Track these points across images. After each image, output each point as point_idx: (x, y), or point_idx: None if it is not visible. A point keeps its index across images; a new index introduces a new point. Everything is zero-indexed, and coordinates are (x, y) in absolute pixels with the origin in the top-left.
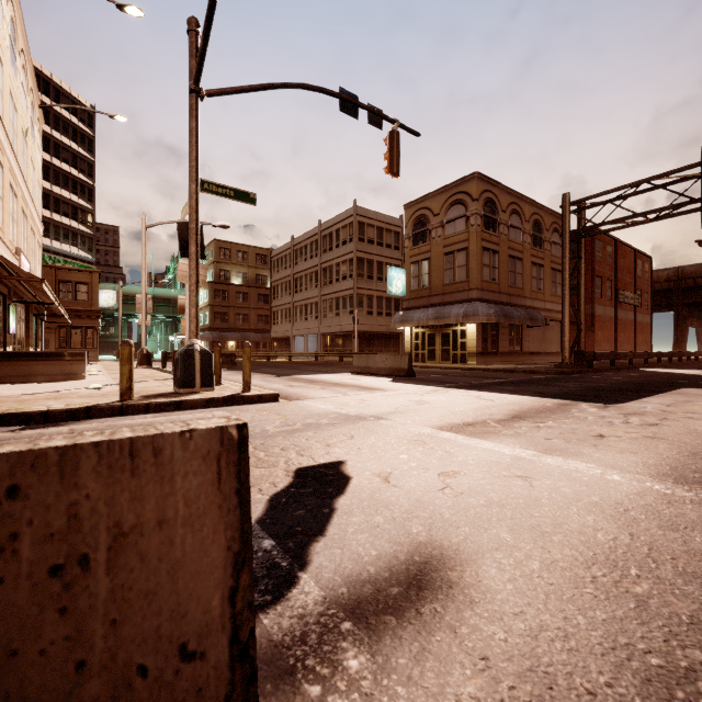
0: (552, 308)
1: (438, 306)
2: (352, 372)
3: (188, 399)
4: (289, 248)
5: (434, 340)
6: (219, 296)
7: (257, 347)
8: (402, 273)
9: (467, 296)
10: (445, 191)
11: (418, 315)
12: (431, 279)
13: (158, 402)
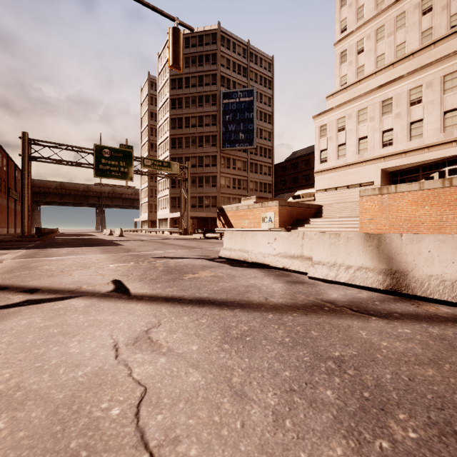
0: None
1: None
2: None
3: None
4: None
5: None
6: None
7: None
8: None
9: None
10: None
11: None
12: None
13: None
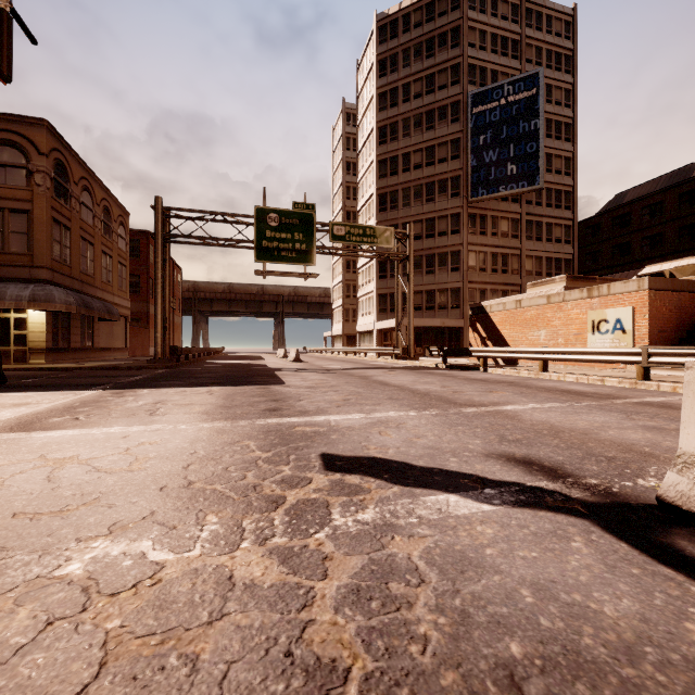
0: (120, 303)
1: None
2: None
3: None
4: None
5: None
6: None
7: None
8: None
9: (31, 275)
10: None
11: None
12: None
13: None
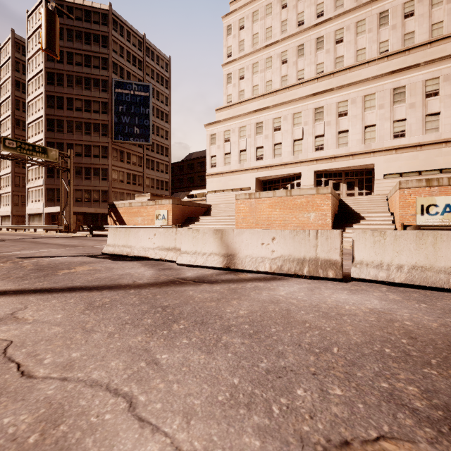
0: None
1: None
2: None
3: None
4: None
5: None
6: None
7: None
8: None
9: None
10: None
11: None
12: None
13: None
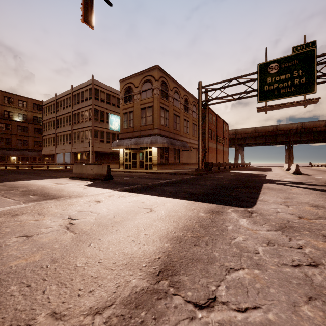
0: (193, 142)
1: (137, 137)
2: (71, 177)
3: None
4: (53, 101)
5: (136, 156)
6: (3, 127)
7: (34, 160)
8: (118, 118)
9: (153, 132)
10: (141, 74)
11: (126, 142)
12: (134, 122)
13: None
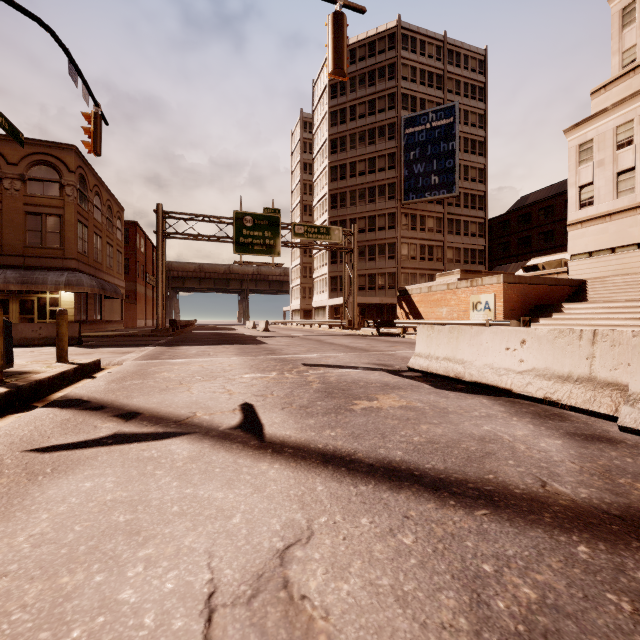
0: (118, 284)
1: (18, 269)
2: None
3: (66, 370)
4: None
5: (8, 307)
6: None
7: None
8: None
9: (63, 264)
10: (29, 144)
11: None
12: (3, 235)
13: (53, 375)
